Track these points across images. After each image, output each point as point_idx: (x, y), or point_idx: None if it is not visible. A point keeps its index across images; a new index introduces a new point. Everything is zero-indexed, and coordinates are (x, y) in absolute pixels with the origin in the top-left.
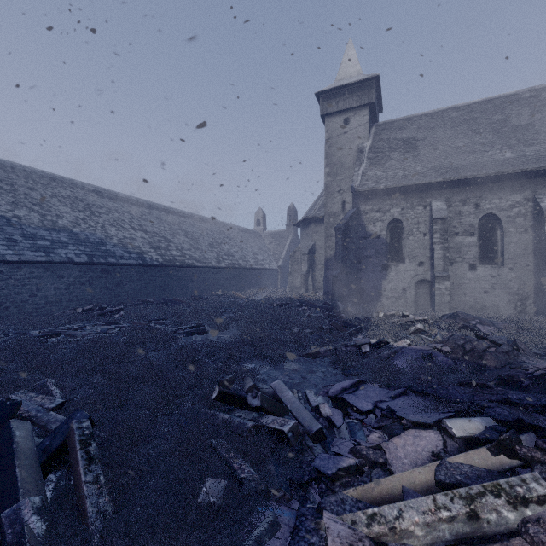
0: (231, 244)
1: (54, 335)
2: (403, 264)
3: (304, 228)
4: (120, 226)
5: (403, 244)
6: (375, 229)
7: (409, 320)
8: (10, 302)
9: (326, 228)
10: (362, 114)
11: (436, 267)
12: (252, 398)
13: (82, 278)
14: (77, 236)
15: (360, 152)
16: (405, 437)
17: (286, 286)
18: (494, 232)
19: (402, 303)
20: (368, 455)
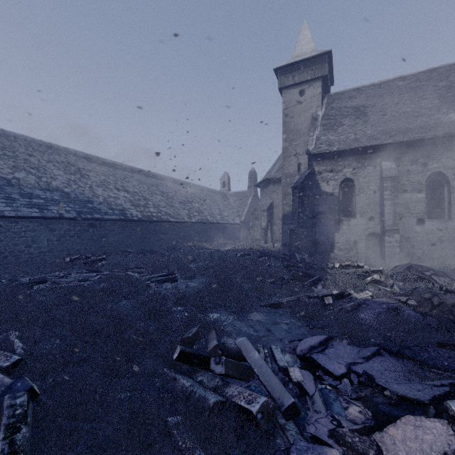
0: (201, 202)
1: (41, 282)
2: (355, 218)
3: (264, 188)
4: (106, 187)
5: (354, 201)
6: (329, 188)
7: (364, 270)
8: (8, 252)
9: (283, 187)
10: (315, 86)
11: (386, 221)
12: (215, 364)
13: (71, 231)
14: (68, 195)
15: (314, 119)
16: (403, 426)
17: (247, 238)
18: (441, 189)
19: (353, 254)
20: (354, 445)
